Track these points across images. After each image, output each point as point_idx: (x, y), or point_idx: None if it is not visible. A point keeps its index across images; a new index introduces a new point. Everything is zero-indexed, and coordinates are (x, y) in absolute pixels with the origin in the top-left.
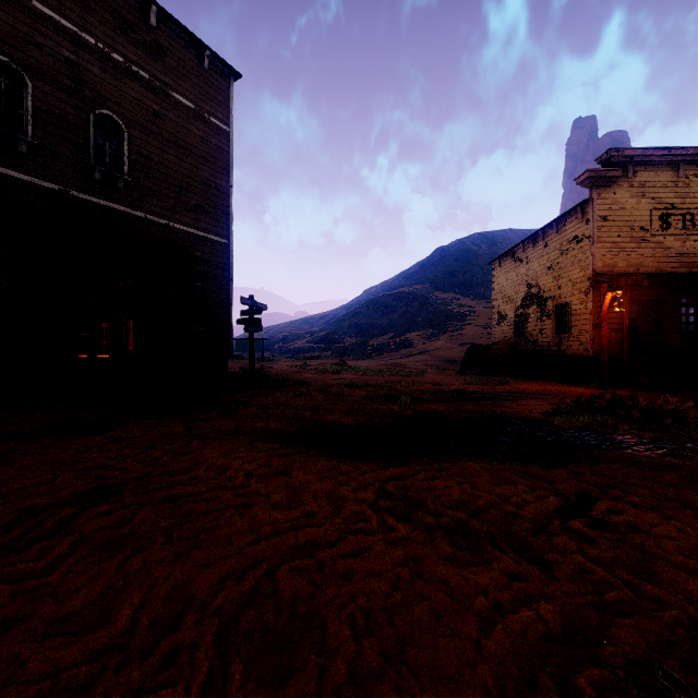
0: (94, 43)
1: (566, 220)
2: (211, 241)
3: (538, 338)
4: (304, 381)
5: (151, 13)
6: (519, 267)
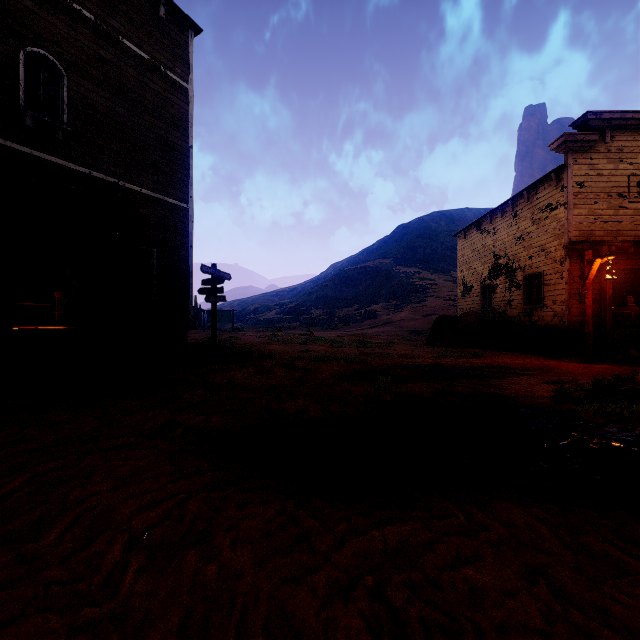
0: None
1: (538, 188)
2: (167, 204)
3: (506, 309)
4: (269, 354)
5: None
6: (486, 238)
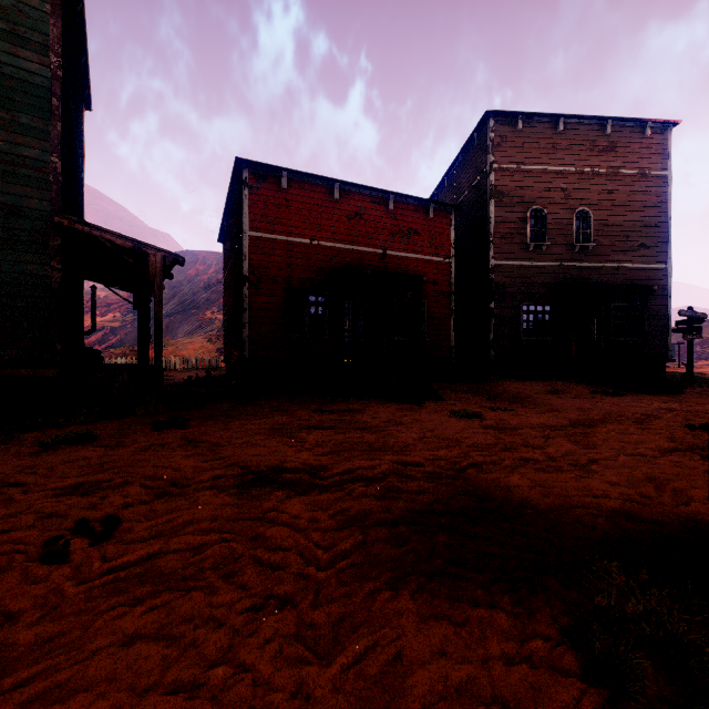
0: (574, 170)
1: None
2: (650, 269)
3: None
4: None
5: (607, 126)
6: None
